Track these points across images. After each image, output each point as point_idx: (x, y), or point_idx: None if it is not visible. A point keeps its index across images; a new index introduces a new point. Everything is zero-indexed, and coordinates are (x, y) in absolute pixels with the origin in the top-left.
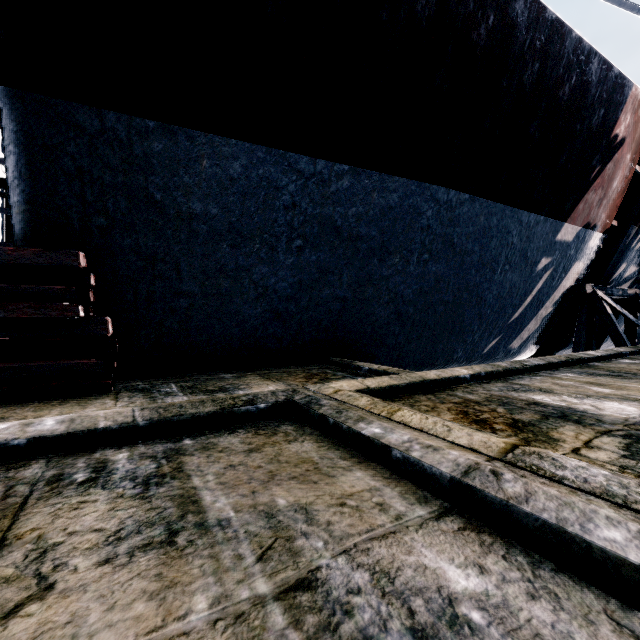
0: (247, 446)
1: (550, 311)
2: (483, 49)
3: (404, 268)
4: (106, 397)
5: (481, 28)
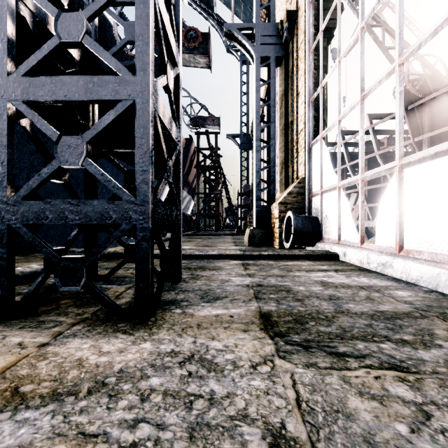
0: (113, 263)
1: None
2: None
3: None
4: None
5: None
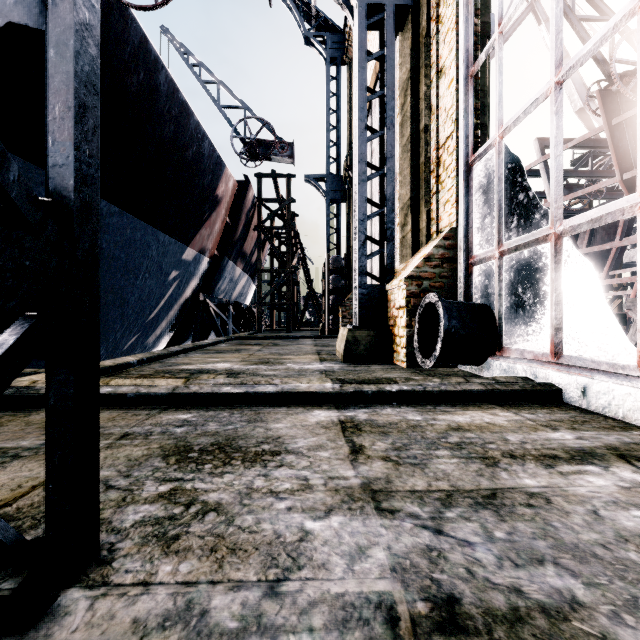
0: None
1: (177, 312)
2: (135, 95)
3: None
4: None
5: (134, 78)
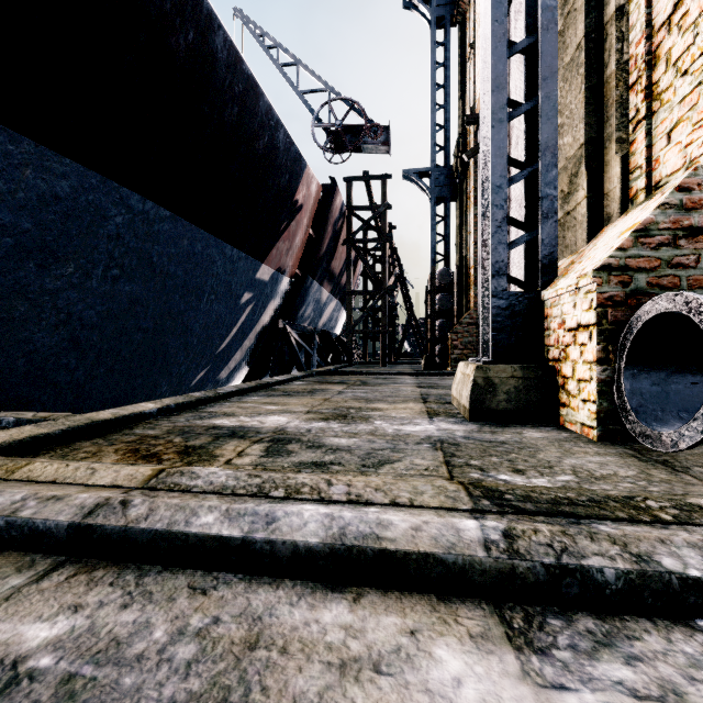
0: None
1: (253, 342)
2: (183, 61)
3: (83, 282)
4: None
5: (180, 38)
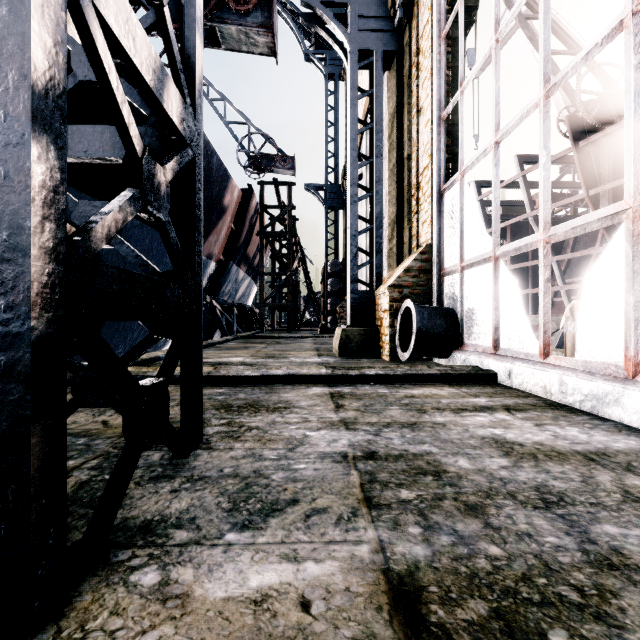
0: None
1: None
2: None
3: None
4: None
5: None
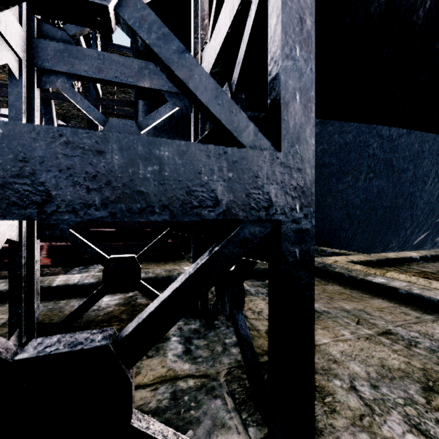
0: None
1: None
2: (421, 26)
3: (354, 184)
4: (185, 261)
5: (419, 11)
